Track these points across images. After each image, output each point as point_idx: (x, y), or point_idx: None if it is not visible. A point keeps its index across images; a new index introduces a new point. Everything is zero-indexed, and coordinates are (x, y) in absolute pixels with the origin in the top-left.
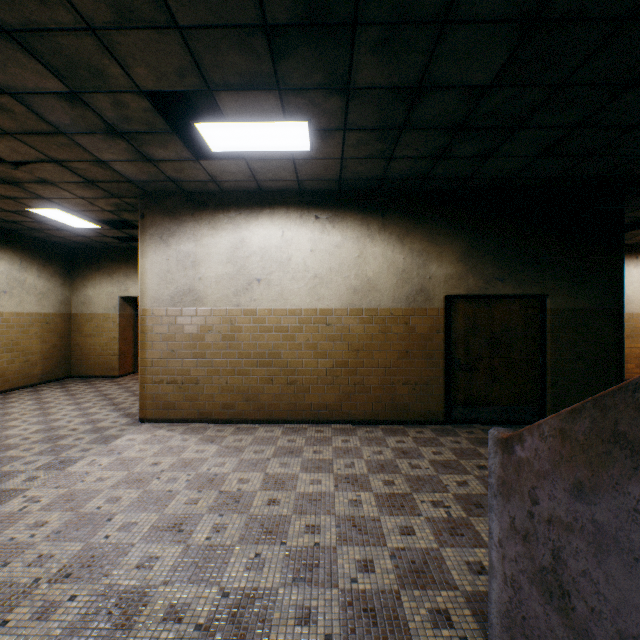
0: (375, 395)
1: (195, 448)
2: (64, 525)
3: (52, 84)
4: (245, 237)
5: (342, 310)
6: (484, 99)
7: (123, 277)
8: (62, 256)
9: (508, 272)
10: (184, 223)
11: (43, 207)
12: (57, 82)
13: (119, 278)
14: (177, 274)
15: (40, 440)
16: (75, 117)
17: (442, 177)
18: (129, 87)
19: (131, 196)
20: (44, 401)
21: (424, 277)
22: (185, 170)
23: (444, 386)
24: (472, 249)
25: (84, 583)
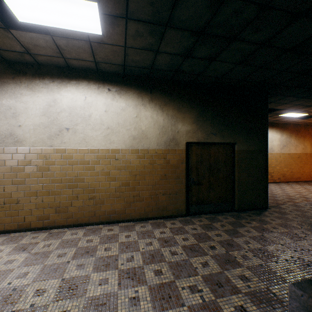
0: (146, 202)
1: (5, 259)
2: None
3: None
4: (57, 98)
5: (126, 150)
6: (221, 8)
7: None
8: None
9: (218, 130)
10: (6, 84)
11: None
12: None
13: None
14: None
15: None
16: None
17: (186, 72)
18: None
19: None
20: None
21: (175, 131)
22: None
23: (185, 194)
24: (200, 116)
25: None
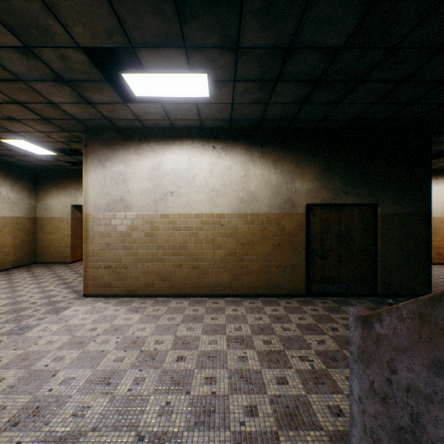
0: (256, 276)
1: (124, 316)
2: (17, 380)
3: (9, 39)
4: (161, 161)
5: (232, 214)
6: (337, 58)
7: (74, 191)
8: (29, 175)
9: (351, 187)
10: (116, 151)
11: (12, 138)
12: (13, 38)
13: (71, 191)
14: (111, 188)
15: (7, 311)
16: (30, 67)
17: (304, 118)
18: (70, 43)
19: (77, 130)
20: (13, 281)
21: (291, 191)
22: (116, 111)
23: (305, 269)
24: (325, 171)
25: (28, 431)
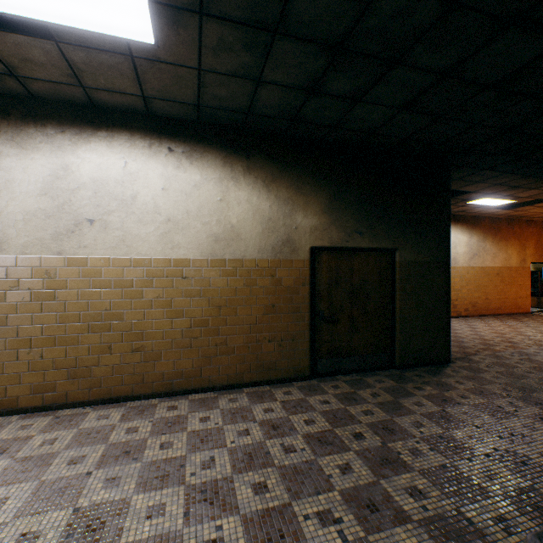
0: (239, 355)
1: None
2: None
3: None
4: (70, 163)
5: (202, 261)
6: (375, 3)
7: None
8: None
9: (366, 226)
10: None
11: None
12: None
13: None
14: None
15: None
16: None
17: (310, 121)
18: None
19: None
20: None
21: (290, 227)
22: None
23: (310, 340)
24: (335, 201)
25: None
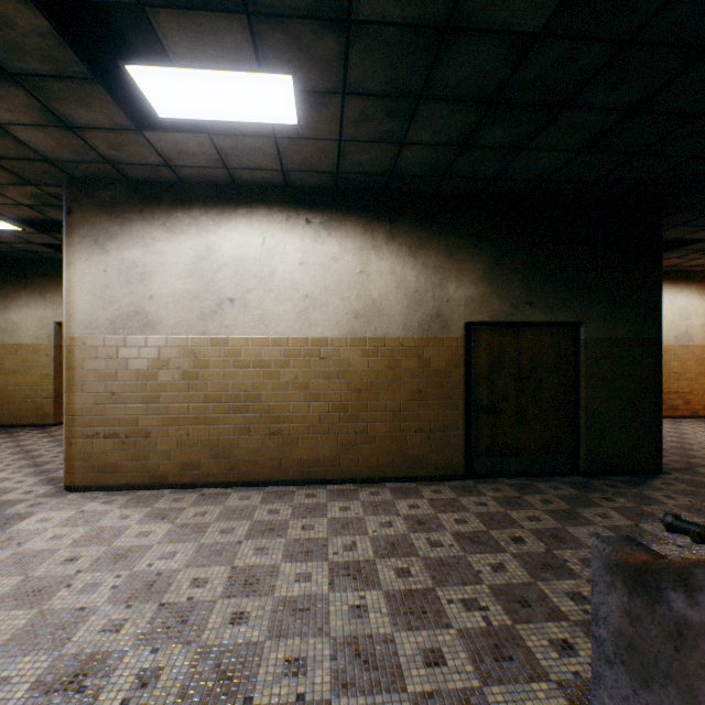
0: (381, 446)
1: (137, 530)
2: None
3: None
4: (213, 243)
5: (340, 340)
6: (529, 57)
7: (60, 297)
8: None
9: (538, 295)
10: (129, 222)
11: None
12: None
13: (54, 298)
14: (119, 290)
15: None
16: None
17: (464, 175)
18: None
19: (54, 183)
20: None
21: (441, 299)
22: (124, 146)
23: (464, 433)
24: (497, 266)
25: None
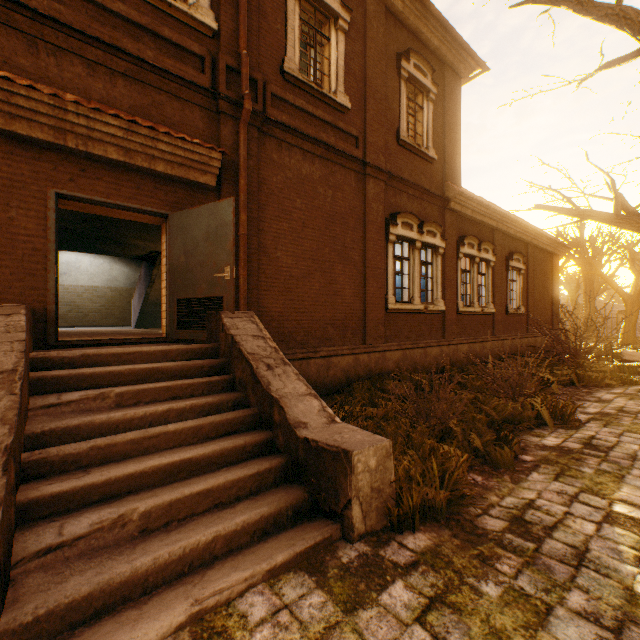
0: (117, 317)
1: None
2: None
3: None
4: (60, 257)
5: (104, 287)
6: None
7: None
8: None
9: None
10: None
11: None
12: None
13: None
14: None
15: None
16: None
17: None
18: None
19: None
20: None
21: (137, 278)
22: None
23: None
24: None
25: None
